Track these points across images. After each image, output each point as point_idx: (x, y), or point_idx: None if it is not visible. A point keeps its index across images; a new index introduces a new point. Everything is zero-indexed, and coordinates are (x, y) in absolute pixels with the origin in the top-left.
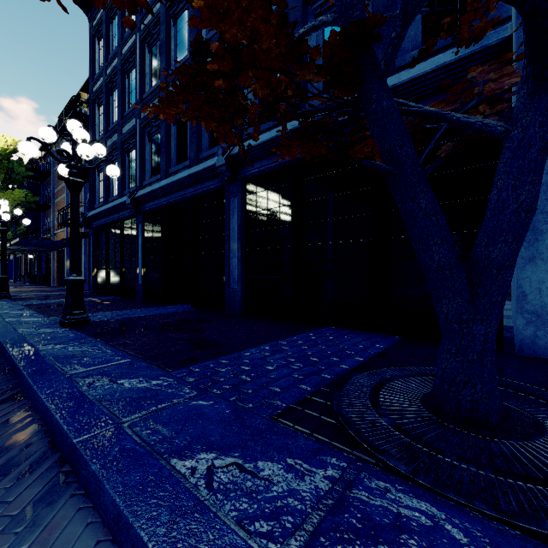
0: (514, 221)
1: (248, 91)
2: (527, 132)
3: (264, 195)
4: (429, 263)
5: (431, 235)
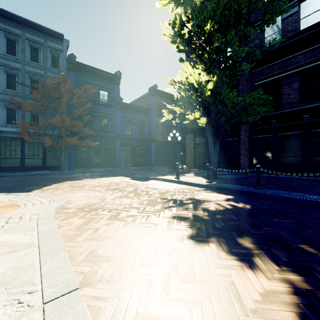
0: (66, 157)
1: (1, 112)
2: (67, 152)
3: (9, 141)
4: (61, 160)
5: (61, 158)
